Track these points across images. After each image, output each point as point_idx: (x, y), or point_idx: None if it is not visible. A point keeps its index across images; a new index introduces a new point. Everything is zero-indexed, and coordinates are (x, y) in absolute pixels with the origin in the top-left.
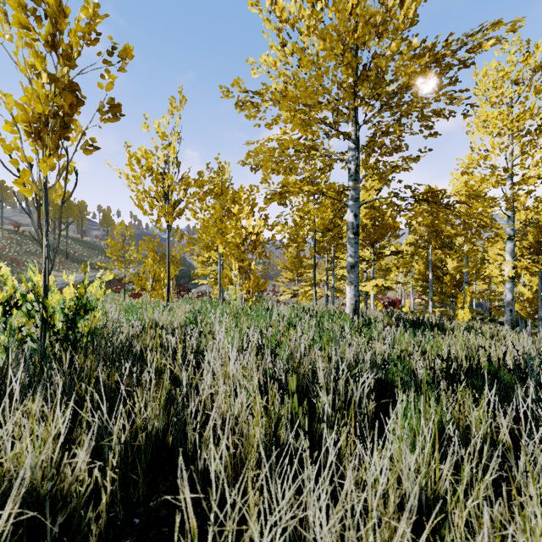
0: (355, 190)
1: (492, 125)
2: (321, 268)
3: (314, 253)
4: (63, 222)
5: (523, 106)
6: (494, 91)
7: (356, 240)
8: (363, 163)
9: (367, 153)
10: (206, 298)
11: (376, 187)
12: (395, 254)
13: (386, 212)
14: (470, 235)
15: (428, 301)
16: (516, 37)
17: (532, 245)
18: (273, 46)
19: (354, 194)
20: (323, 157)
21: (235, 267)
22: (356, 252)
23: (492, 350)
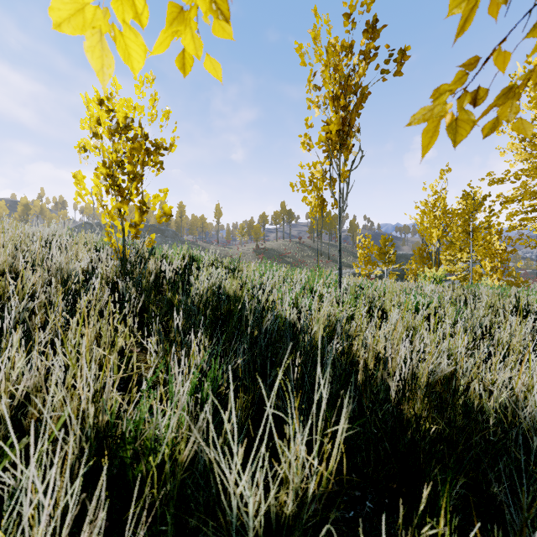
0: None
1: None
2: None
3: None
4: (327, 233)
5: None
6: None
7: None
8: None
9: None
10: None
11: None
12: None
13: None
14: None
15: None
16: None
17: None
18: (514, 144)
19: None
20: None
21: (488, 266)
22: None
23: None
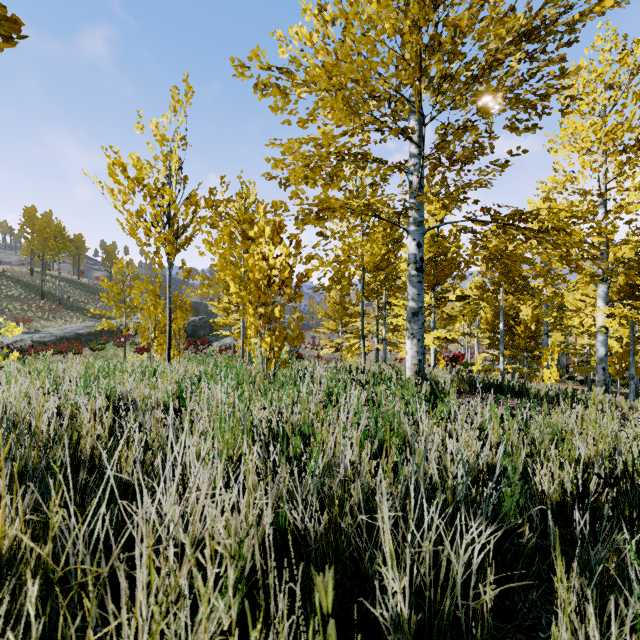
0: (418, 211)
1: (581, 140)
2: (370, 316)
3: (362, 298)
4: (55, 260)
5: (621, 115)
6: (585, 96)
7: (420, 278)
8: (427, 178)
9: (433, 165)
10: (230, 353)
11: (437, 217)
12: (461, 299)
13: (450, 247)
14: (553, 276)
15: (498, 357)
16: (610, 31)
17: (623, 288)
18: (308, 9)
19: (417, 216)
20: (373, 176)
21: (255, 314)
22: (419, 295)
23: (622, 434)
